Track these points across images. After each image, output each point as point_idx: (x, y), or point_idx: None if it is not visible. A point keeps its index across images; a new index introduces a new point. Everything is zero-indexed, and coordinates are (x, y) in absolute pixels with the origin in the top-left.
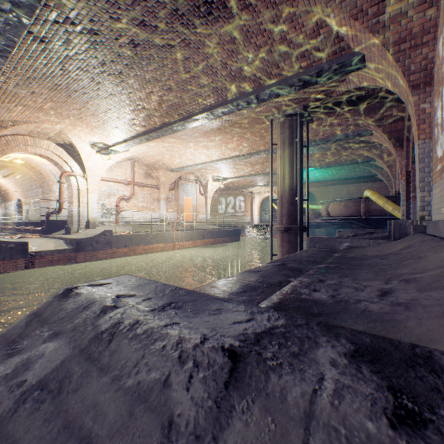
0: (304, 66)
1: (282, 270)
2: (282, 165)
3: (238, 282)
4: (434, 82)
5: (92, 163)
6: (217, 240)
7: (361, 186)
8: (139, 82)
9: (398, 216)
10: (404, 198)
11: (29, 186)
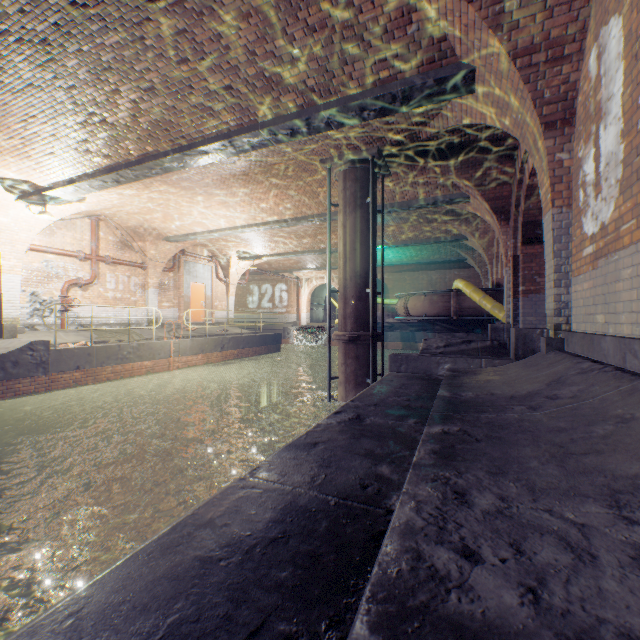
0: (384, 76)
1: (359, 437)
2: (346, 238)
3: (272, 491)
4: (578, 119)
5: (9, 218)
6: (245, 351)
7: (446, 273)
8: (88, 68)
9: (499, 316)
10: (510, 293)
11: None
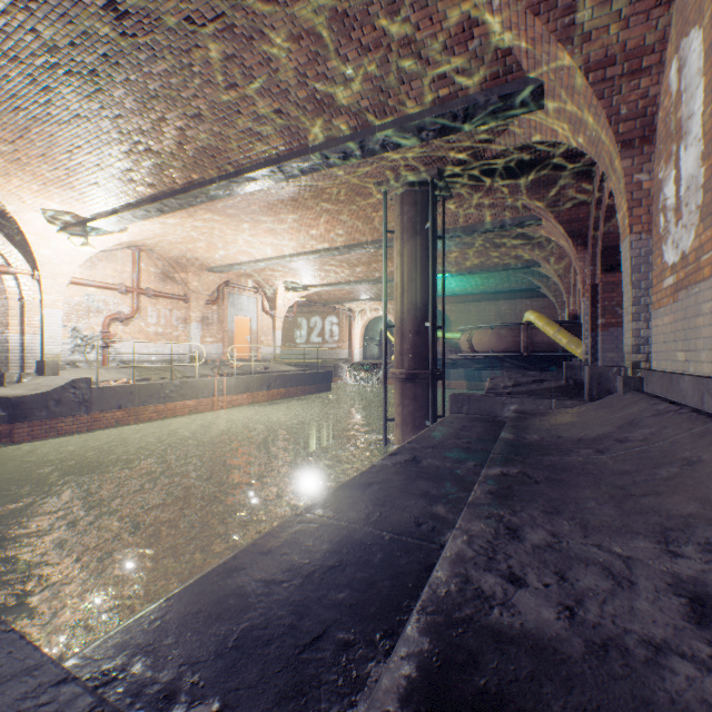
0: (444, 94)
1: (415, 478)
2: (403, 268)
3: (328, 526)
4: (658, 137)
5: (51, 250)
6: (293, 390)
7: (517, 304)
8: (134, 97)
9: (576, 352)
10: (587, 327)
11: None
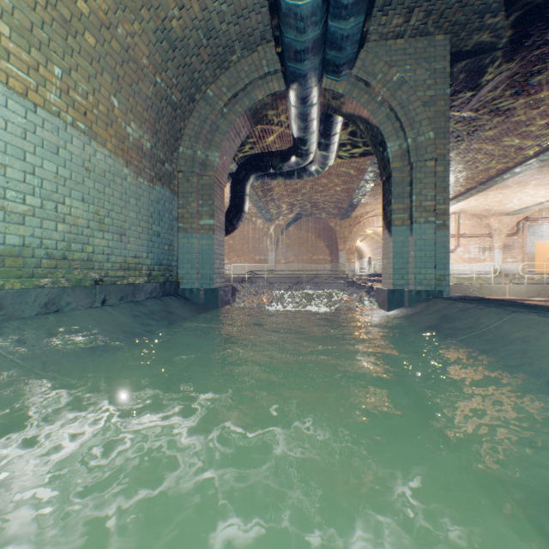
0: None
1: None
2: None
3: None
4: None
5: None
6: None
7: None
8: None
9: None
10: None
11: (375, 246)
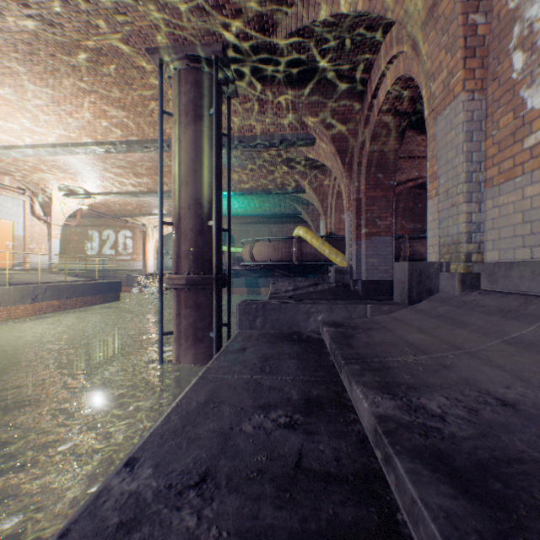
0: None
1: None
2: (184, 156)
3: None
4: None
5: None
6: (71, 302)
7: (284, 227)
8: None
9: (337, 261)
10: (352, 236)
11: None
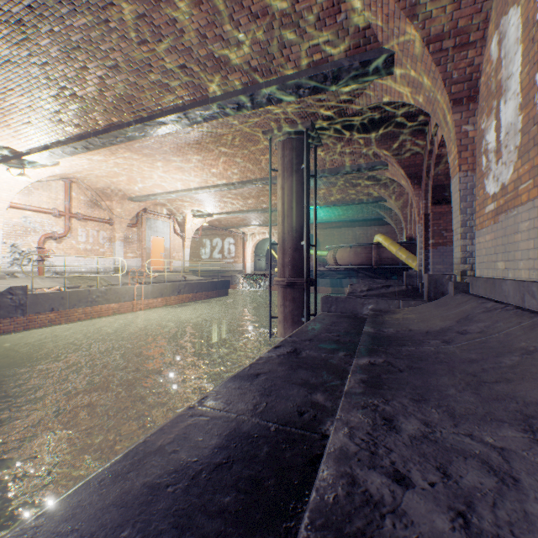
0: (317, 59)
1: (296, 368)
2: (285, 198)
3: (218, 419)
4: (481, 96)
5: None
6: (199, 295)
7: (368, 230)
8: (59, 46)
9: (412, 265)
10: (421, 246)
11: None
